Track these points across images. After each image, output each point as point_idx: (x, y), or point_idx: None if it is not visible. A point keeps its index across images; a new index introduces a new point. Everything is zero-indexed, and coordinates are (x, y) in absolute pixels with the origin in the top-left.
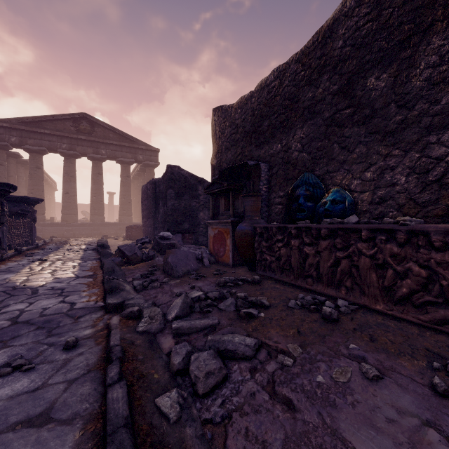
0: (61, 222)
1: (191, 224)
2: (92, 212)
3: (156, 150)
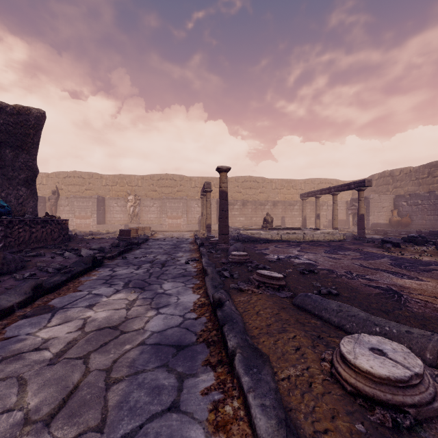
0: None
1: None
2: None
3: None
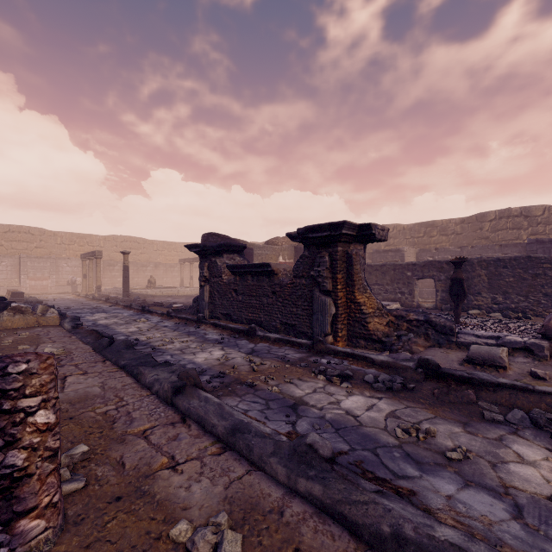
0: None
1: None
2: None
3: None
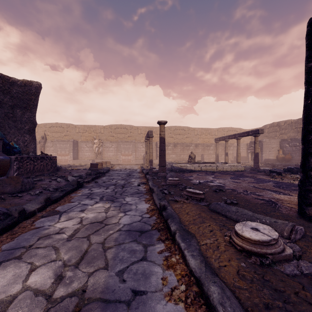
0: None
1: None
2: None
3: None
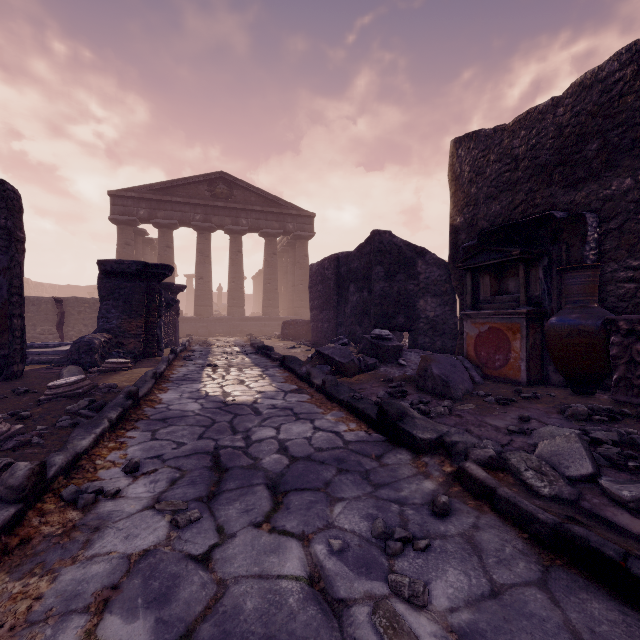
0: (194, 316)
1: (407, 317)
2: (230, 303)
3: (311, 215)
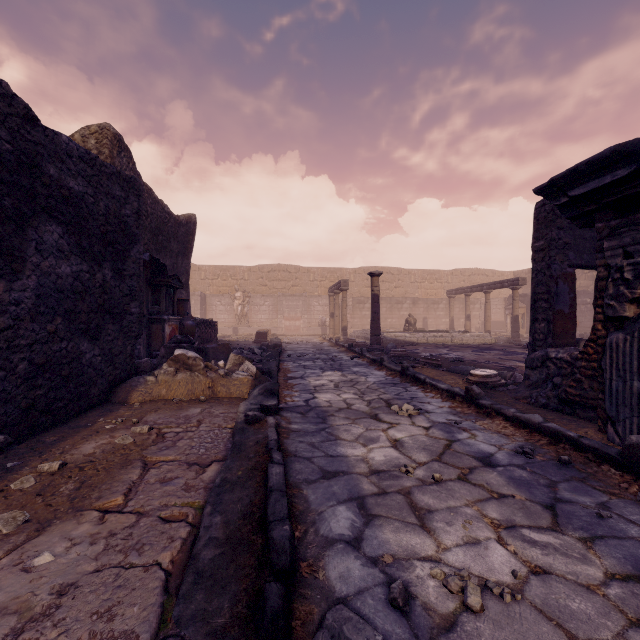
0: None
1: None
2: None
3: None
